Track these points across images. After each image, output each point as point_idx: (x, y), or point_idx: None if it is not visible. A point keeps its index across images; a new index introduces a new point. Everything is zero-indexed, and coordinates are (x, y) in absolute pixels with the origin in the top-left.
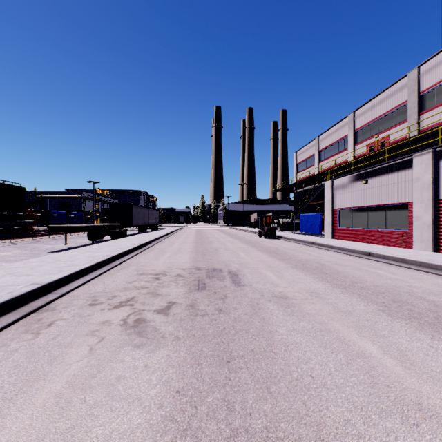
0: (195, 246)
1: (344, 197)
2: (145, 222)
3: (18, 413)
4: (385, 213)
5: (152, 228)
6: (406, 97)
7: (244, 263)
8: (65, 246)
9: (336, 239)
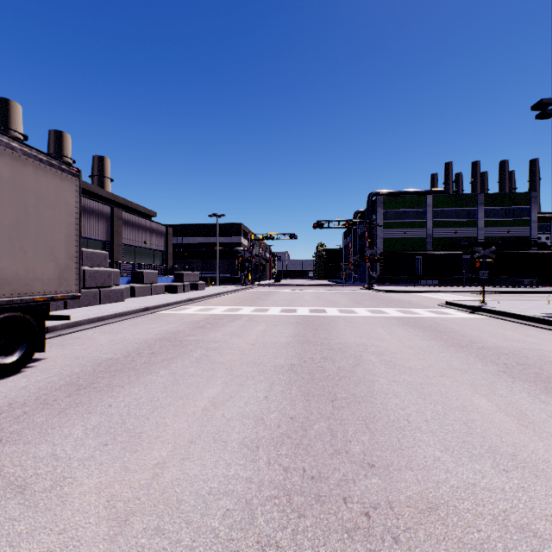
0: None
1: None
2: None
3: (457, 294)
4: None
5: None
6: None
7: None
8: None
9: None
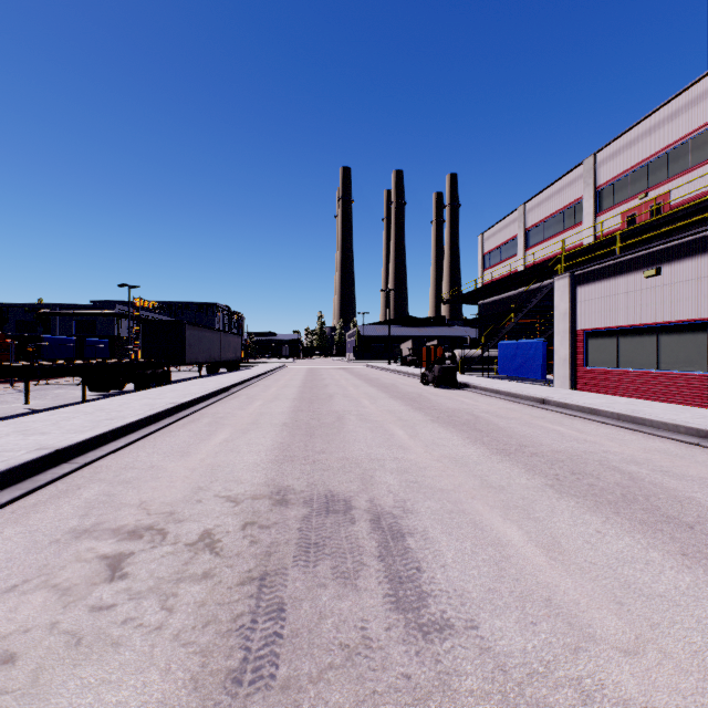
0: (296, 407)
1: (601, 305)
2: (213, 355)
3: None
4: (705, 337)
5: (229, 368)
6: (707, 116)
7: (413, 469)
8: (29, 406)
9: (585, 392)
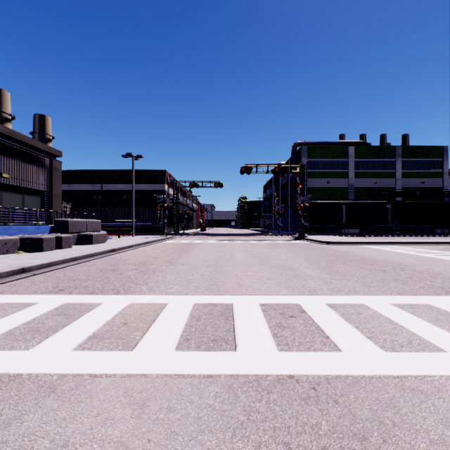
0: None
1: None
2: None
3: (417, 247)
4: None
5: None
6: None
7: None
8: None
9: None
